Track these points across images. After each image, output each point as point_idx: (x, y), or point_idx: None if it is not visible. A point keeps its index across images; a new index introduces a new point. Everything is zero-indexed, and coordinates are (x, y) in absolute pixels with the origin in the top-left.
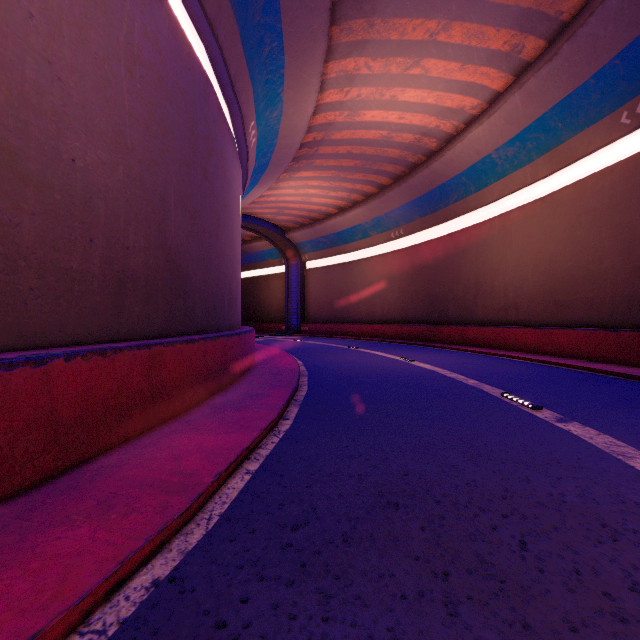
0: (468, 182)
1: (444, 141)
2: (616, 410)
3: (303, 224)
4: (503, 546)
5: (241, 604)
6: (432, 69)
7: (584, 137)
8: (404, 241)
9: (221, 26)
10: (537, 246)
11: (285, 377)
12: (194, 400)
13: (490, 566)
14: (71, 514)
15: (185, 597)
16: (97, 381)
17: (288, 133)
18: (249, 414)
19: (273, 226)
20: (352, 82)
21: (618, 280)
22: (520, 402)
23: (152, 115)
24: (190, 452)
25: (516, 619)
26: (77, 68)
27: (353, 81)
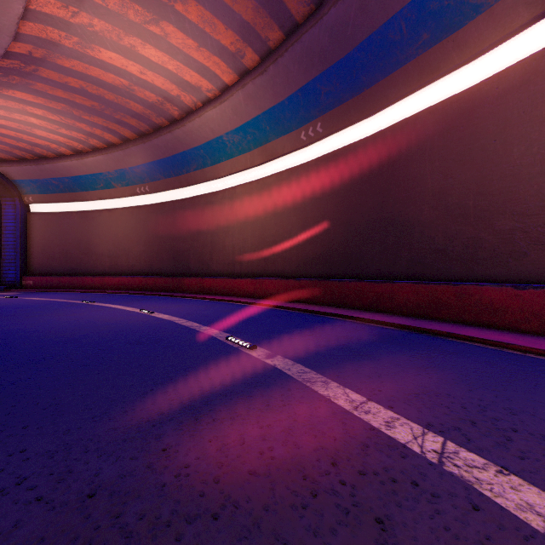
0: (206, 155)
1: (185, 112)
2: (302, 339)
3: (24, 158)
4: None
5: None
6: (172, 36)
7: (282, 142)
8: (150, 198)
9: None
10: (254, 216)
11: None
12: None
13: None
14: None
15: None
16: None
17: None
18: None
19: None
20: (80, 4)
21: (300, 245)
22: (241, 344)
23: None
24: None
25: None
26: None
27: (82, 3)
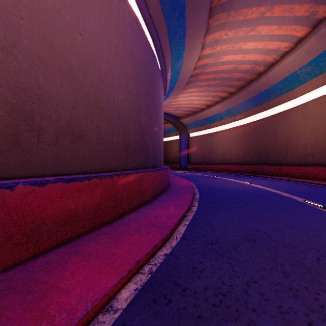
0: (282, 87)
1: (268, 66)
2: None
3: (188, 114)
4: (308, 259)
5: (200, 263)
6: (261, 31)
7: None
8: (243, 121)
9: (160, 30)
10: None
11: (187, 189)
12: (153, 196)
13: (302, 264)
14: (128, 231)
15: (178, 259)
16: (125, 185)
17: (184, 72)
18: (178, 203)
19: (173, 116)
20: (217, 43)
21: None
22: (315, 205)
23: (137, 76)
24: (160, 215)
25: (315, 281)
26: (115, 63)
27: (218, 43)
